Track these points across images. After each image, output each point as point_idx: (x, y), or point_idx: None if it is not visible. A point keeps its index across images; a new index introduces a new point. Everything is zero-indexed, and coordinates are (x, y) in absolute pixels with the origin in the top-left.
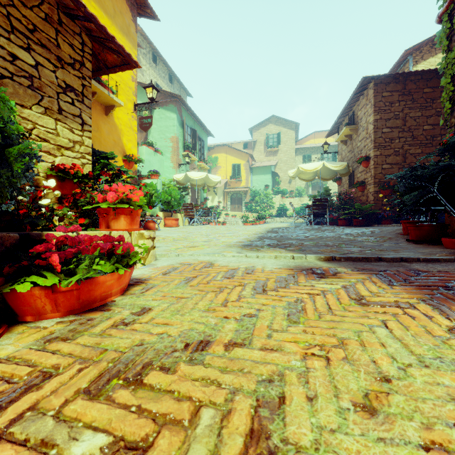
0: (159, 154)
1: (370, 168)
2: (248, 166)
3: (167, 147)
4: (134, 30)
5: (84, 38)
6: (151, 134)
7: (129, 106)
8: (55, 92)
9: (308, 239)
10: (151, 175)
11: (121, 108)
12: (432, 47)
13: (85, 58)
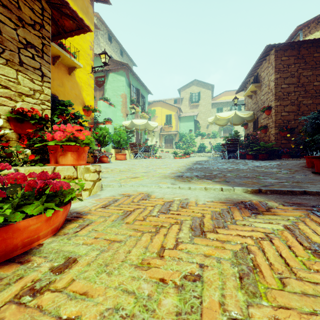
0: (112, 107)
1: (271, 115)
2: (177, 115)
3: (118, 102)
4: (92, 11)
5: (44, 4)
6: (106, 92)
7: (88, 68)
8: (16, 46)
9: (227, 171)
10: (106, 122)
11: (82, 70)
12: (317, 24)
13: (45, 21)
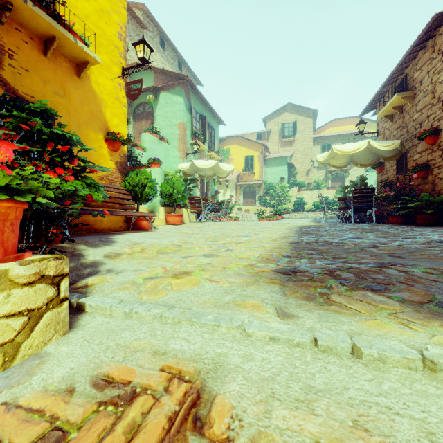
0: (164, 143)
1: (439, 145)
2: (262, 157)
3: (173, 135)
4: None
5: None
6: (156, 121)
7: (115, 70)
8: None
9: (387, 254)
10: (151, 164)
11: (103, 71)
12: None
13: None
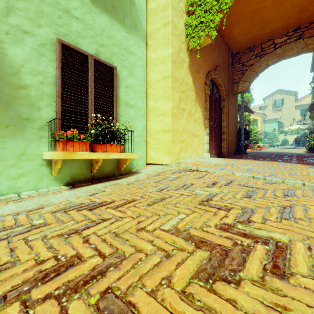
0: None
1: None
2: (262, 119)
3: None
4: None
5: None
6: None
7: None
8: None
9: None
10: None
11: None
12: None
13: None
